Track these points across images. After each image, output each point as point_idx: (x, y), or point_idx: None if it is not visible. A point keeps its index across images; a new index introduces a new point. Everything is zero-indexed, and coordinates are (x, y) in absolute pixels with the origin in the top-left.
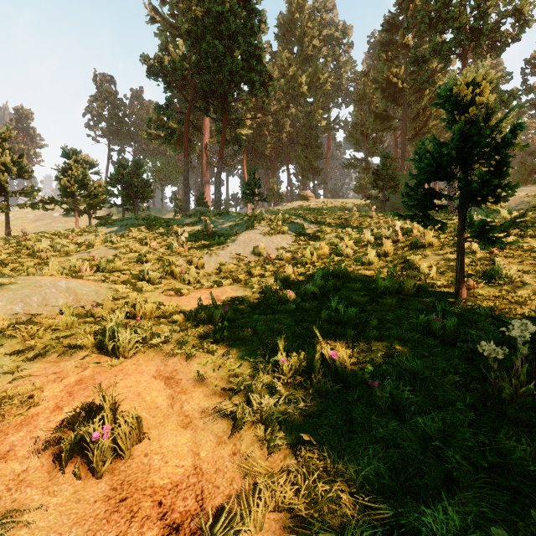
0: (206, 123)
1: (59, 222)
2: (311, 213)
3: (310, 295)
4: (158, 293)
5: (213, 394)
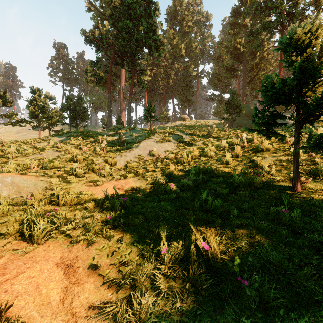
0: (122, 73)
1: (31, 134)
2: (187, 128)
3: (186, 186)
4: (81, 184)
5: (102, 284)
